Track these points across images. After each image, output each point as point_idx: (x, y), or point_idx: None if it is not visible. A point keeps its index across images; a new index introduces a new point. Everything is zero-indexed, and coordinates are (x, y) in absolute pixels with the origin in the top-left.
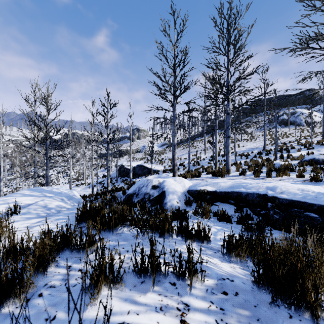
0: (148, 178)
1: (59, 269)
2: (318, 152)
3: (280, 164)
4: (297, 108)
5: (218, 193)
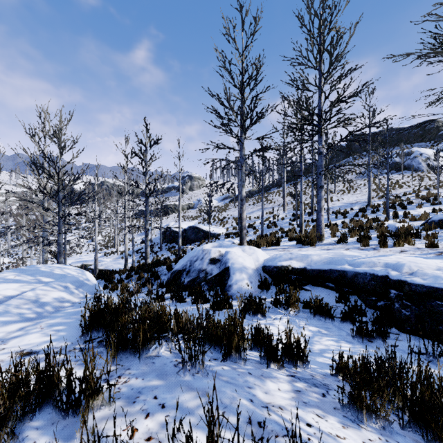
0: (204, 247)
1: None
2: None
3: (396, 226)
4: (413, 147)
5: (309, 272)
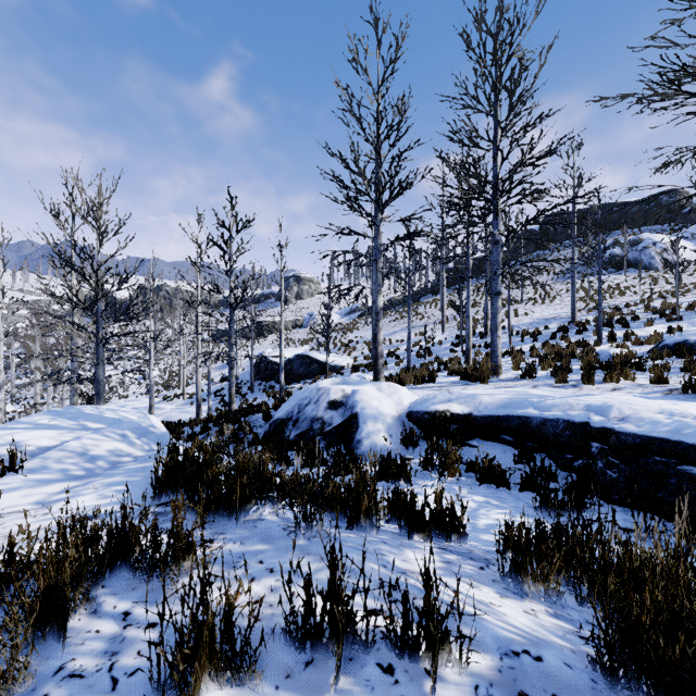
0: (320, 385)
1: (100, 622)
2: (692, 327)
3: (611, 353)
4: (642, 232)
5: (476, 419)
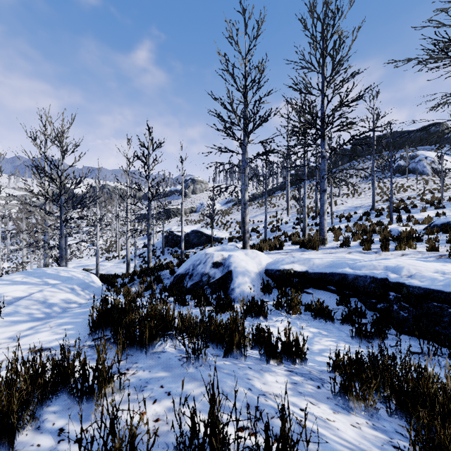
0: (207, 251)
1: (41, 437)
2: None
3: (399, 230)
4: (418, 150)
5: (311, 275)
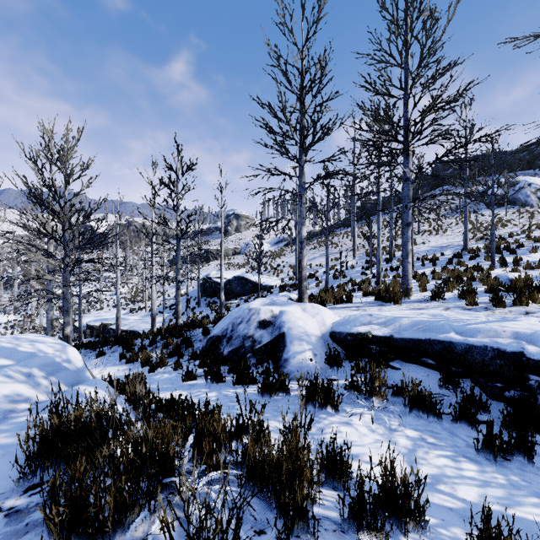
0: (251, 305)
1: None
2: None
3: (509, 277)
4: (517, 175)
5: (397, 342)
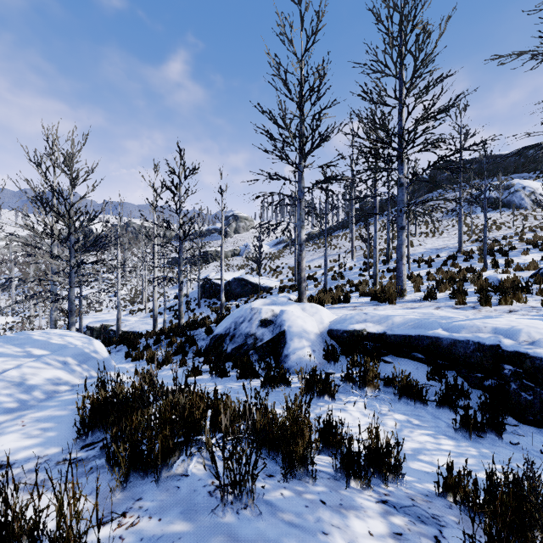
0: (253, 305)
1: None
2: None
3: (499, 278)
4: (513, 179)
5: (390, 338)
